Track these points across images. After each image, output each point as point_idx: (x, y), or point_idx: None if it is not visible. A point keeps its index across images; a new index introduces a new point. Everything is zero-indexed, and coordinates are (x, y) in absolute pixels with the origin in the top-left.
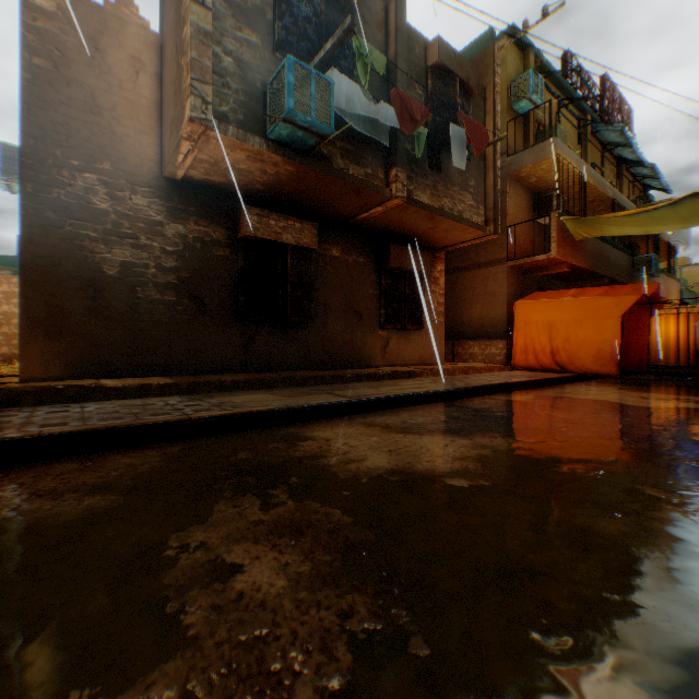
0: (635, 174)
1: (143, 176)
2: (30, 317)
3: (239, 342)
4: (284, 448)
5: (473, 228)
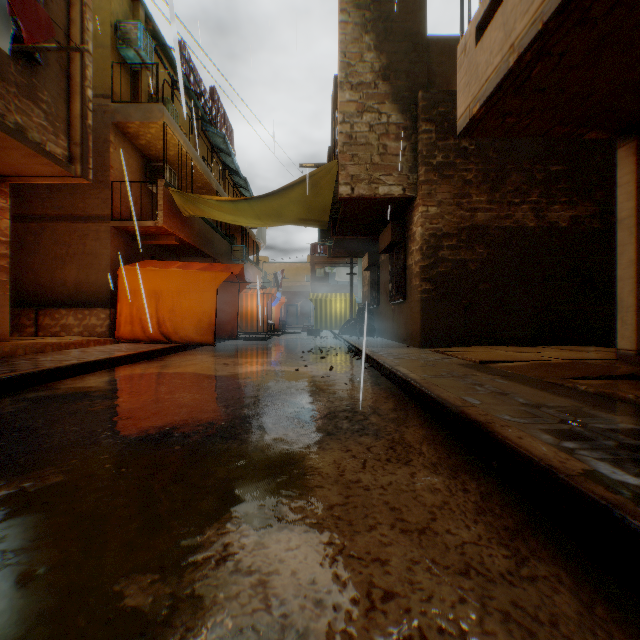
0: (236, 182)
1: None
2: None
3: None
4: None
5: (47, 158)
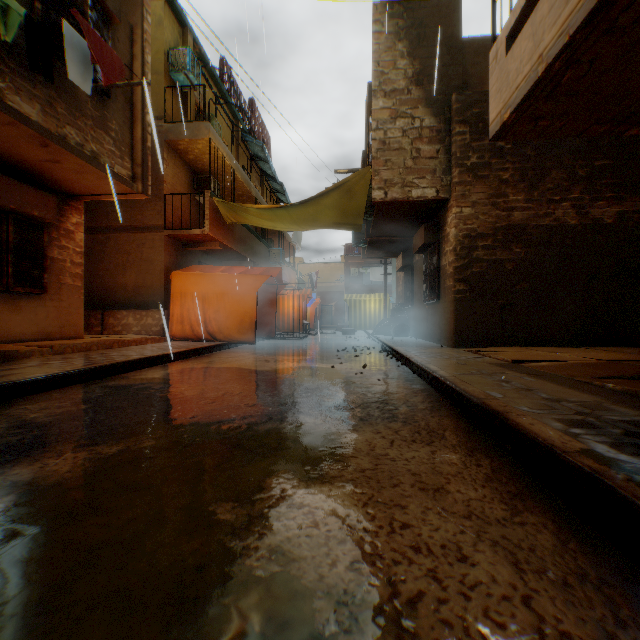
0: (273, 187)
1: None
2: None
3: None
4: None
5: (115, 179)
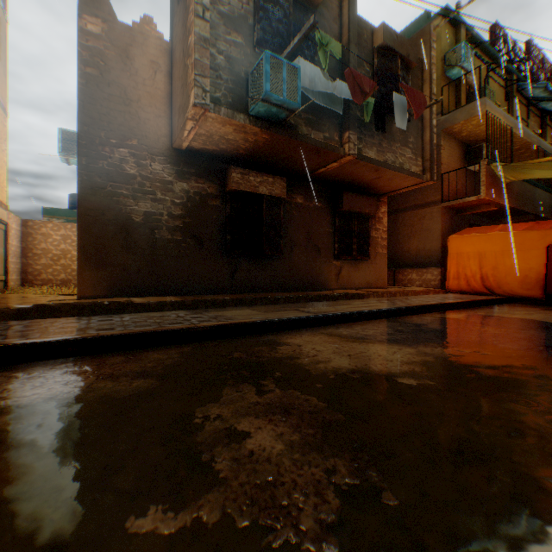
0: None
1: (159, 148)
2: (83, 253)
3: (227, 270)
4: (267, 350)
5: (412, 177)
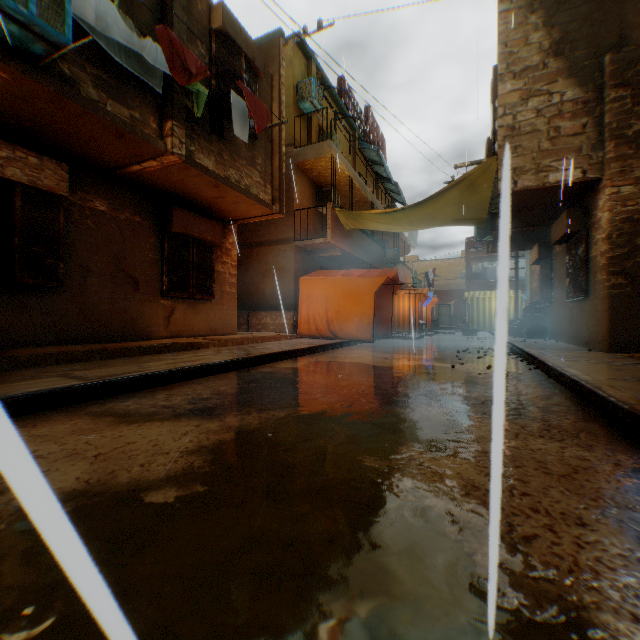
0: (387, 188)
1: None
2: None
3: None
4: None
5: (260, 204)
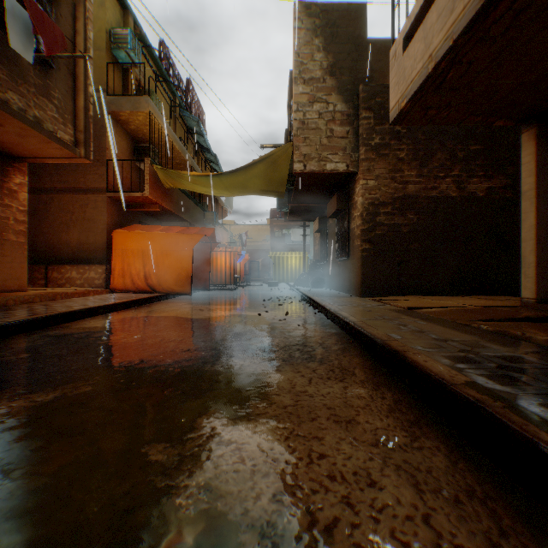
0: (207, 158)
1: None
2: None
3: None
4: None
5: (58, 143)
